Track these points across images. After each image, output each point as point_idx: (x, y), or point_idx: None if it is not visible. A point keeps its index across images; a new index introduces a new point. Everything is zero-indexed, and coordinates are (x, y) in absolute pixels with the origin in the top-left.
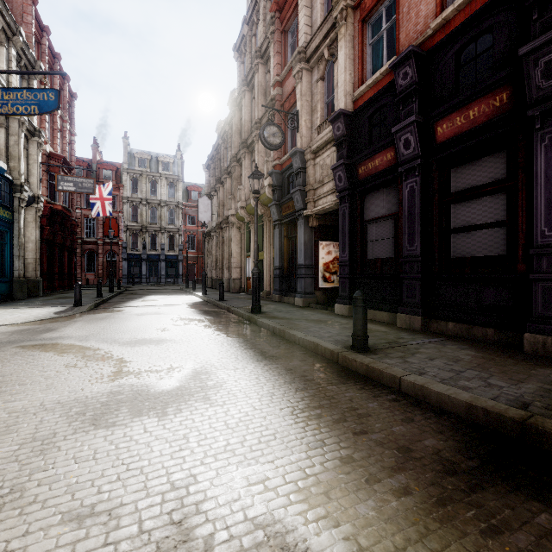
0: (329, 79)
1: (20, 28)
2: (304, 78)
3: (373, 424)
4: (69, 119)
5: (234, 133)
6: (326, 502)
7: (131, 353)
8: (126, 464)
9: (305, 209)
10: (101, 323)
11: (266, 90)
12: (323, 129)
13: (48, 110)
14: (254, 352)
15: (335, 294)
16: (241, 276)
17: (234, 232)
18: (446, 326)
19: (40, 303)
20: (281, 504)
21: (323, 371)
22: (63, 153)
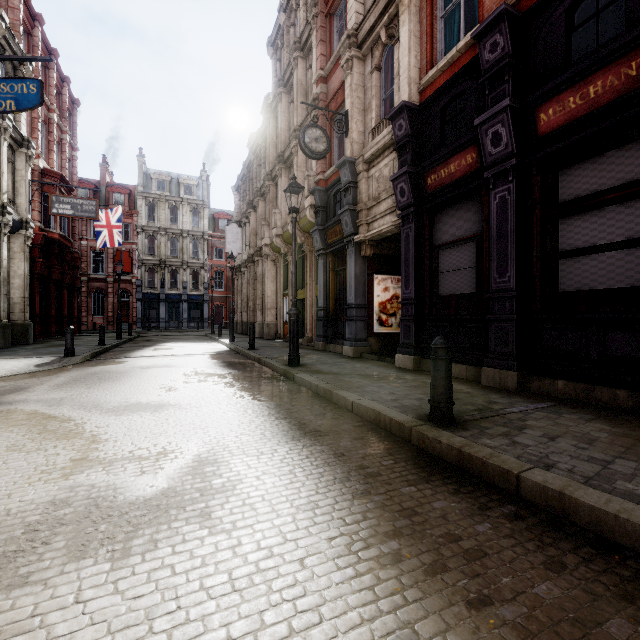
0: (386, 69)
1: (1, 12)
2: (354, 68)
3: (498, 578)
4: (70, 130)
5: (268, 145)
6: None
7: (112, 426)
8: None
9: (356, 234)
10: (90, 379)
11: (308, 91)
12: (380, 132)
13: (28, 106)
14: (288, 424)
15: (394, 341)
16: (277, 319)
17: (268, 266)
18: (553, 385)
19: (24, 352)
20: None
21: (392, 457)
22: (62, 171)
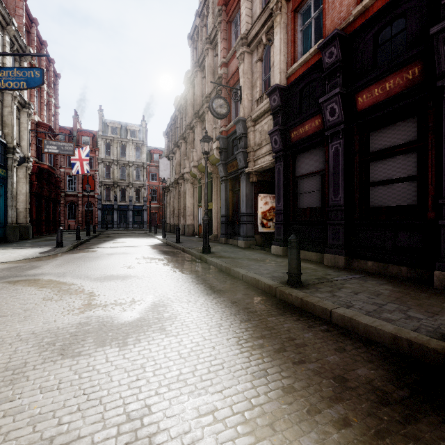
0: (266, 60)
1: (12, 19)
2: (245, 59)
3: (310, 354)
4: (54, 95)
5: (188, 106)
6: (271, 434)
7: (100, 287)
8: (87, 394)
9: (247, 167)
10: (77, 261)
11: (215, 71)
12: (262, 101)
13: (35, 86)
14: (204, 286)
15: (271, 237)
16: (194, 222)
17: (188, 186)
18: (365, 264)
19: (29, 244)
20: (229, 437)
21: (264, 303)
22: (49, 123)
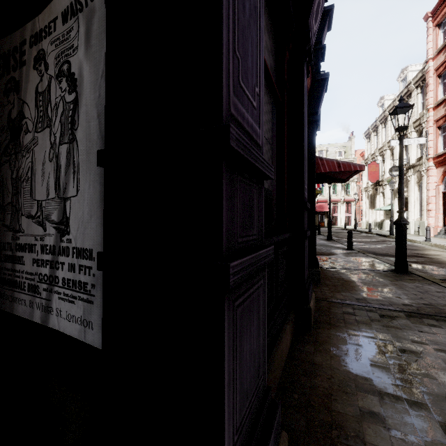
0: None
1: None
2: None
3: None
4: None
5: None
6: None
7: None
8: None
9: None
10: None
11: None
12: None
13: None
14: None
15: None
16: None
17: None
18: None
19: None
20: None
21: None
22: None
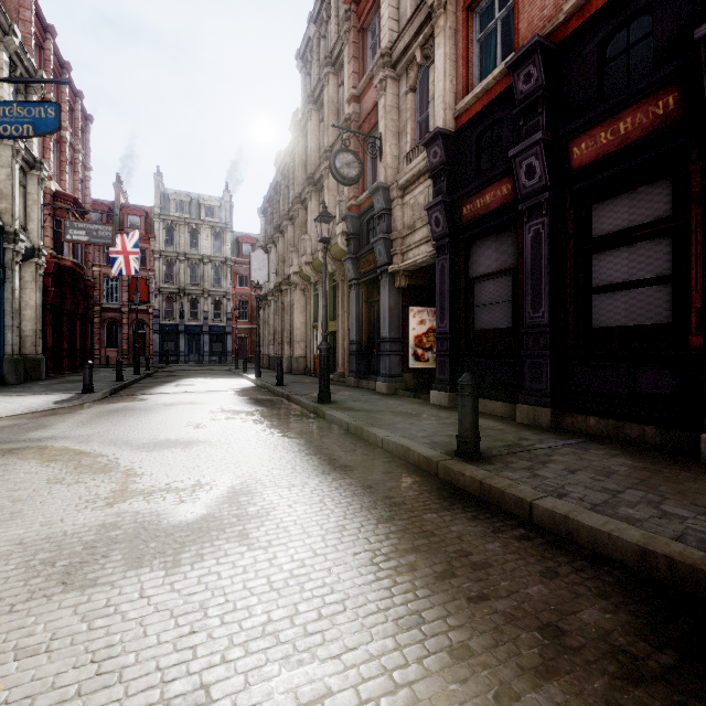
0: (422, 91)
1: (13, 26)
2: (388, 89)
3: (497, 582)
4: (83, 148)
5: (297, 166)
6: None
7: (146, 461)
8: (97, 662)
9: (391, 263)
10: (114, 416)
11: (339, 109)
12: (415, 157)
13: (46, 131)
14: (318, 459)
15: (431, 377)
16: (307, 353)
17: (297, 295)
18: (585, 422)
19: (39, 388)
20: None
21: (417, 489)
22: (74, 193)
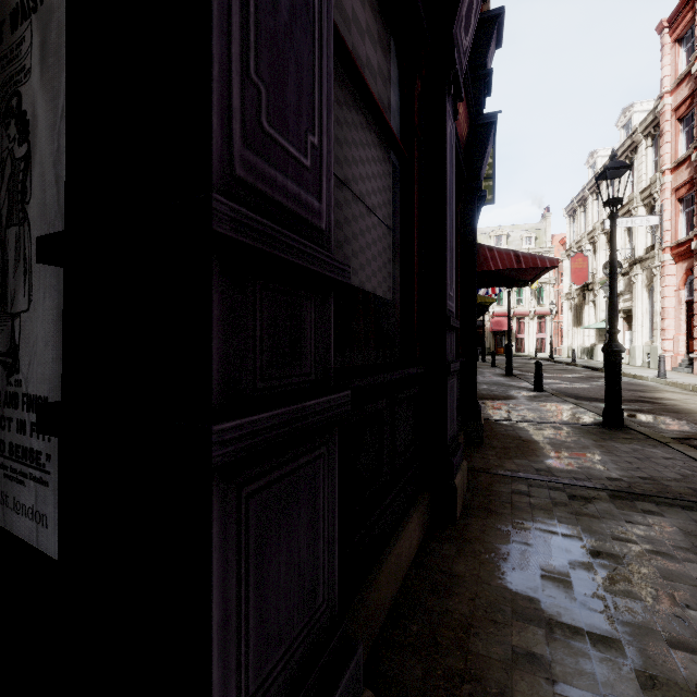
0: None
1: None
2: None
3: None
4: None
5: None
6: None
7: None
8: None
9: None
10: None
11: None
12: None
13: None
14: None
15: None
16: None
17: None
18: None
19: None
20: None
21: None
22: None
